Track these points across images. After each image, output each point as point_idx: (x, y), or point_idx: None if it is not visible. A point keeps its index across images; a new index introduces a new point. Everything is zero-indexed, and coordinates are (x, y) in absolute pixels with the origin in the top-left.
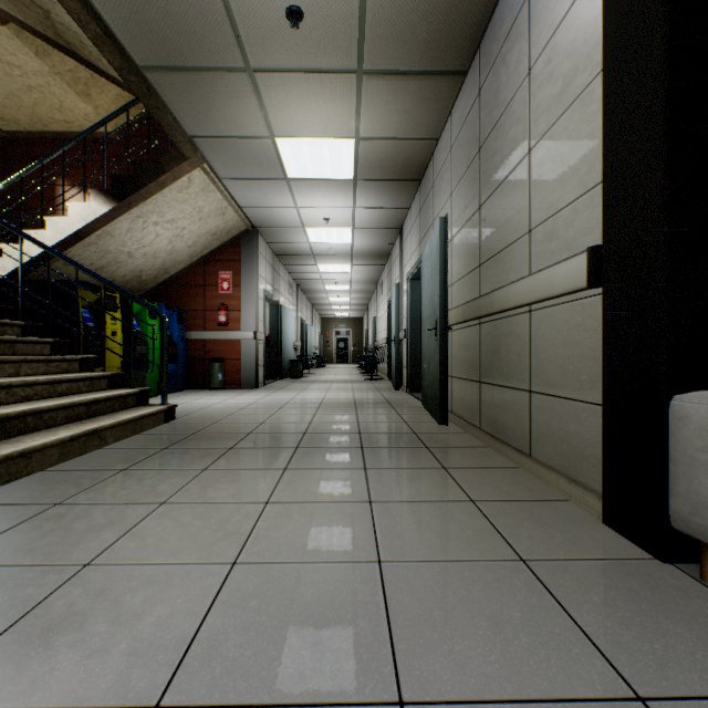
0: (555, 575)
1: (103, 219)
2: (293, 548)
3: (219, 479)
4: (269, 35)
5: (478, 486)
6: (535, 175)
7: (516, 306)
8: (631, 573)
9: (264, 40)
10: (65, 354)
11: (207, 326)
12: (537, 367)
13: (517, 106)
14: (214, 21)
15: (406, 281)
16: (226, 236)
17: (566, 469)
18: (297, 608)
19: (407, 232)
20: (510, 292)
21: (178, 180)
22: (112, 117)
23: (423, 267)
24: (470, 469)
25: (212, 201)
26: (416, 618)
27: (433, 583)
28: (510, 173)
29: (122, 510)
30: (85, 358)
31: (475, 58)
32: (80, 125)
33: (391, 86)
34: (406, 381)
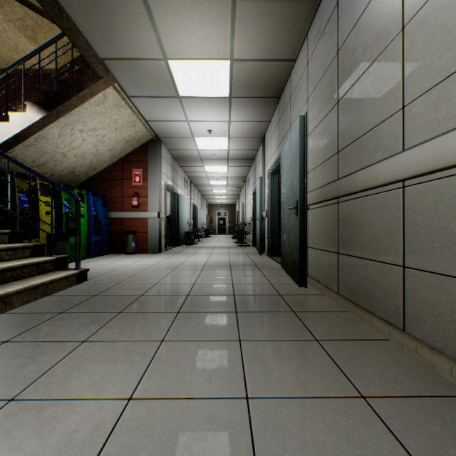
0: None
1: (37, 125)
2: None
3: (92, 356)
4: None
5: (359, 369)
6: (412, 48)
7: (386, 183)
8: None
9: None
10: (0, 229)
11: (124, 208)
12: (414, 243)
13: None
14: None
15: (267, 175)
16: (137, 143)
17: None
18: None
19: (268, 140)
20: (378, 170)
21: (95, 96)
22: (44, 47)
23: (282, 161)
24: (342, 342)
25: (124, 115)
26: None
27: None
28: (375, 59)
29: None
30: (14, 232)
31: None
32: (32, 63)
33: (259, 8)
34: (267, 248)
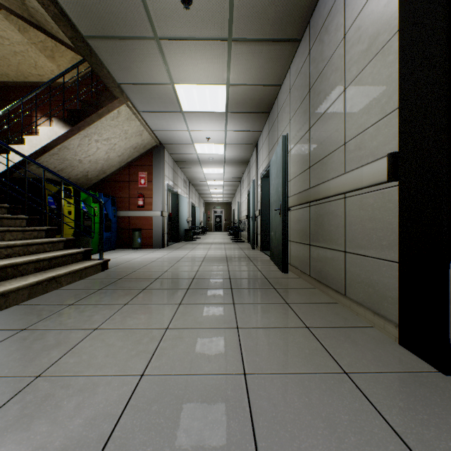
0: (370, 385)
1: (62, 138)
2: (184, 363)
3: (135, 311)
4: (169, 15)
5: (310, 316)
6: (349, 105)
7: (335, 194)
8: (423, 383)
9: (167, 18)
10: (36, 226)
11: (130, 208)
12: (350, 236)
13: (335, 60)
14: (133, 5)
15: (260, 178)
16: (143, 149)
17: (371, 305)
18: (185, 412)
19: (260, 147)
20: (331, 185)
21: (111, 112)
22: (68, 71)
23: (271, 169)
24: (304, 304)
25: (134, 126)
26: (272, 420)
27: (283, 391)
28: (331, 105)
29: (67, 334)
30: (49, 229)
31: (306, 30)
32: (48, 77)
33: (250, 49)
34: (260, 243)
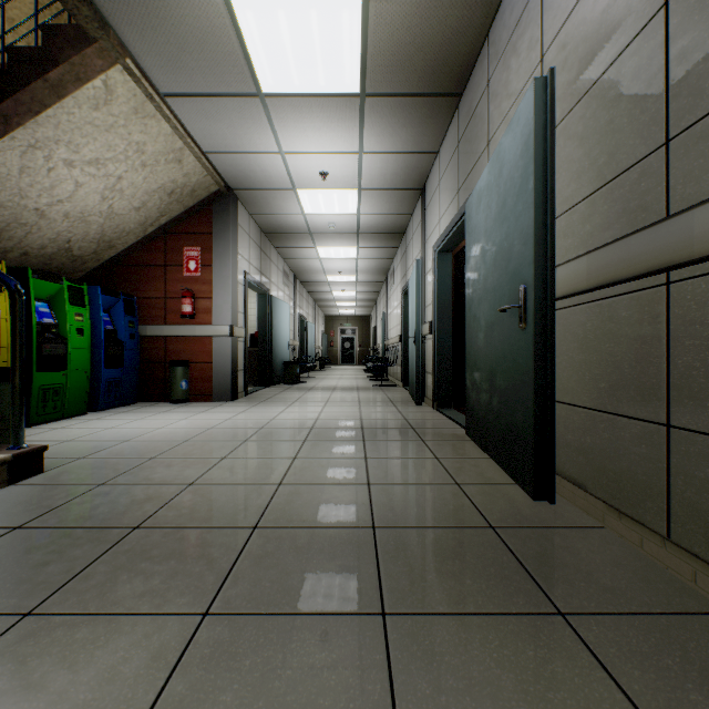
0: None
1: None
2: None
3: None
4: None
5: None
6: None
7: None
8: None
9: None
10: None
11: (168, 319)
12: None
13: None
14: None
15: (432, 256)
16: (190, 197)
17: None
18: None
19: (433, 189)
20: None
21: (86, 85)
22: None
23: (471, 216)
24: None
25: (157, 136)
26: None
27: None
28: None
29: None
30: None
31: None
32: None
33: None
34: (432, 392)
